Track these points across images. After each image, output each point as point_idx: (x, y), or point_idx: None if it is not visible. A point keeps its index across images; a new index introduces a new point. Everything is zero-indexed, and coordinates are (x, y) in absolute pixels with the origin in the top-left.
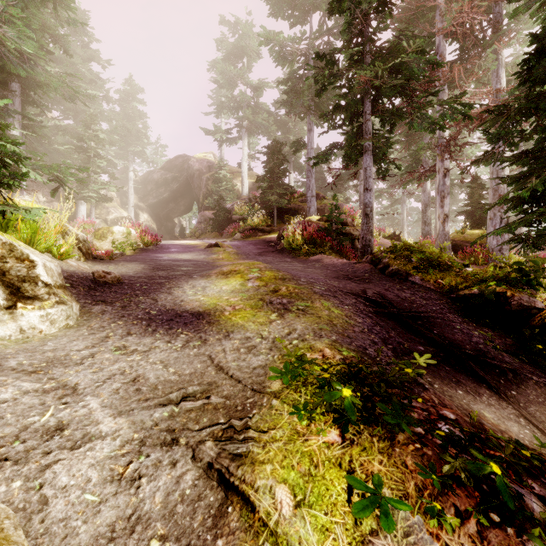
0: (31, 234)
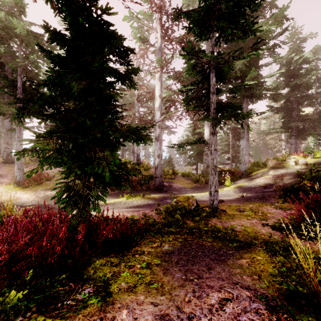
0: (319, 156)
